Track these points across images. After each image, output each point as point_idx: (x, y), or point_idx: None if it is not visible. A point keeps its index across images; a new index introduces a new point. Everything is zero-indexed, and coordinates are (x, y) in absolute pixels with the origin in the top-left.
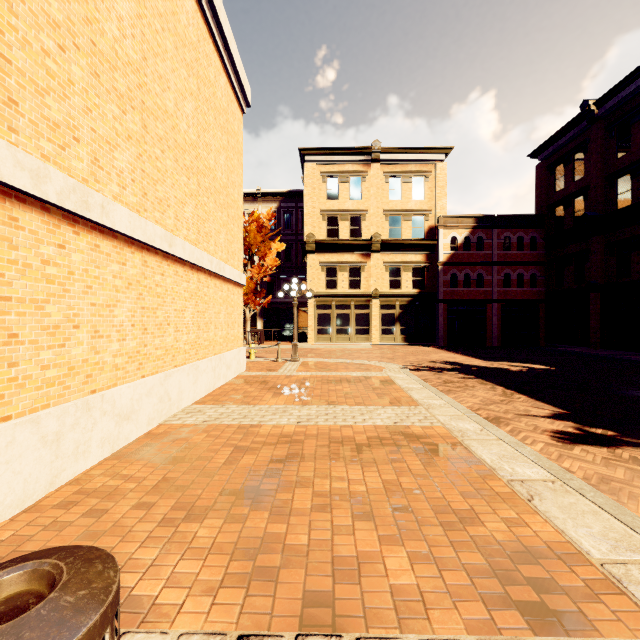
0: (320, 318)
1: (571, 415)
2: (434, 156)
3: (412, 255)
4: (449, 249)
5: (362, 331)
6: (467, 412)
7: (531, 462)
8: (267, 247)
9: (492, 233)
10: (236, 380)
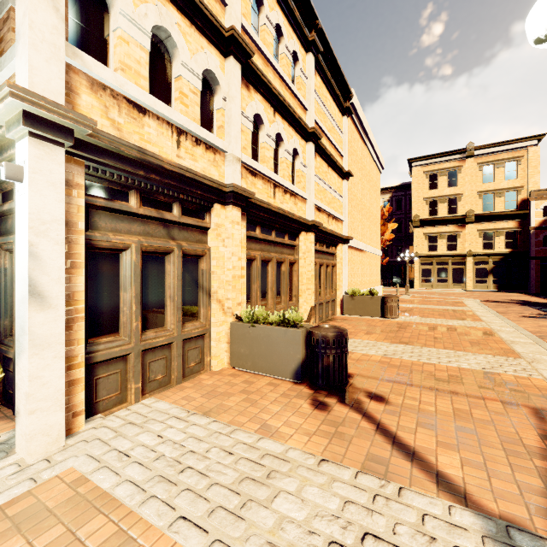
0: (423, 272)
1: None
2: (526, 143)
3: (504, 223)
4: (541, 216)
5: (458, 281)
6: (488, 309)
7: (493, 315)
8: (386, 227)
9: None
10: None
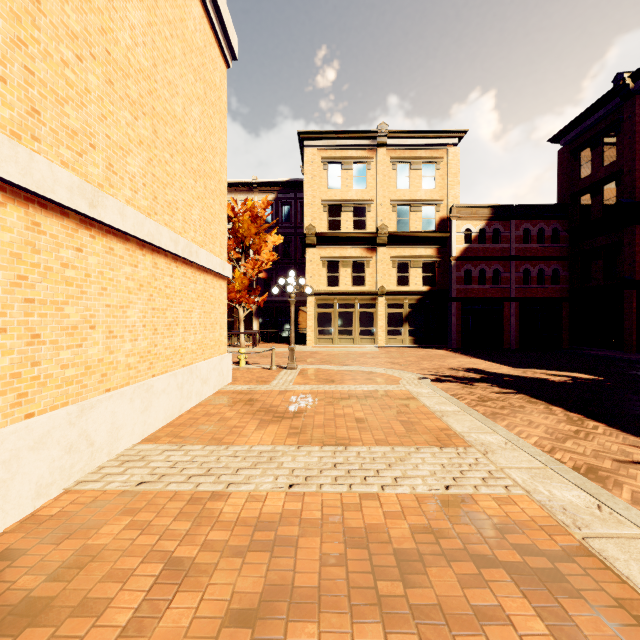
0: (321, 318)
1: None
2: (446, 140)
3: (422, 249)
4: (463, 242)
5: (367, 332)
6: (549, 461)
7: None
8: (262, 239)
9: (510, 225)
10: (215, 398)
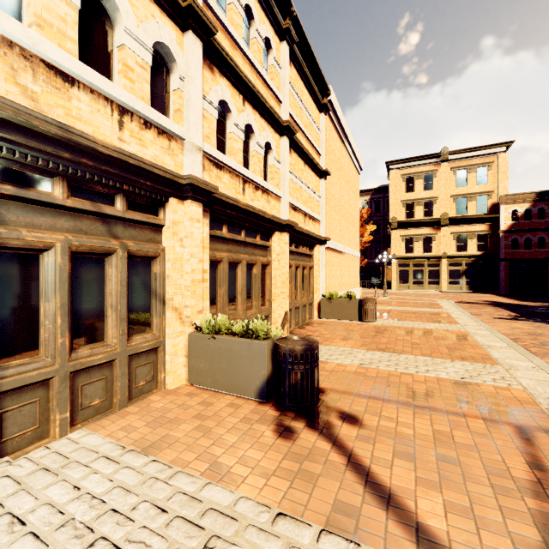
0: (401, 273)
1: (519, 316)
2: (496, 150)
3: (476, 226)
4: (510, 220)
5: (433, 282)
6: (462, 311)
7: (467, 317)
8: (364, 229)
9: None
10: None
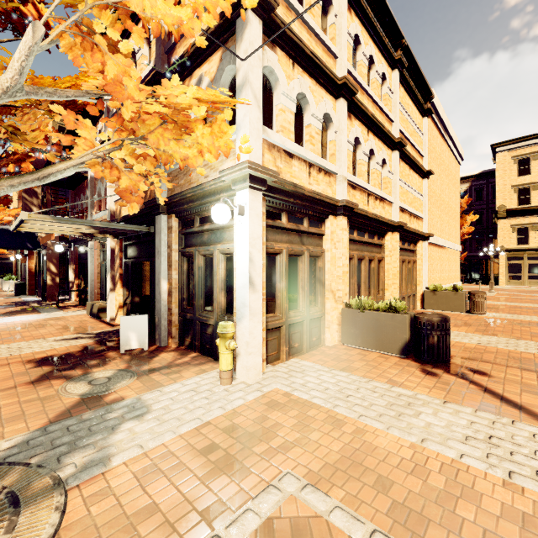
0: (511, 267)
1: None
2: None
3: None
4: None
5: None
6: None
7: None
8: (463, 220)
9: None
10: None
